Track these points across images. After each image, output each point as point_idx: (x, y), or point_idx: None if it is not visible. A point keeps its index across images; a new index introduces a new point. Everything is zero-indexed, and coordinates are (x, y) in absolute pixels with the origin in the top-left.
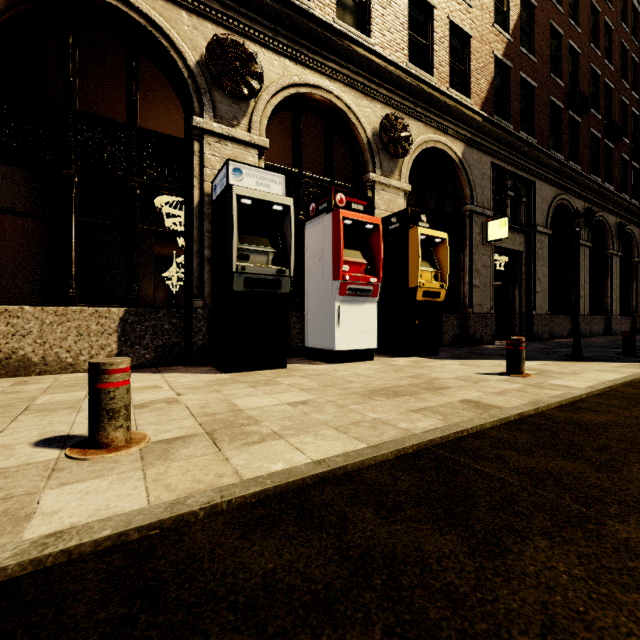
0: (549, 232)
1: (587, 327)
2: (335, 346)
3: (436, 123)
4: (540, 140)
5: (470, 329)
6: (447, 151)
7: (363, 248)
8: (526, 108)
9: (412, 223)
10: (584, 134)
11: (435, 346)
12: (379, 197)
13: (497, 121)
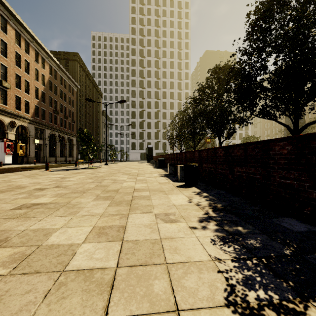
0: (49, 140)
1: (59, 160)
2: (5, 163)
3: (22, 120)
4: (47, 120)
5: (29, 160)
6: (24, 125)
7: (9, 147)
8: (43, 113)
9: (18, 142)
10: (58, 118)
11: (22, 163)
12: (9, 135)
13: (35, 119)
